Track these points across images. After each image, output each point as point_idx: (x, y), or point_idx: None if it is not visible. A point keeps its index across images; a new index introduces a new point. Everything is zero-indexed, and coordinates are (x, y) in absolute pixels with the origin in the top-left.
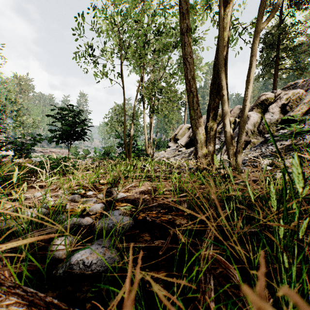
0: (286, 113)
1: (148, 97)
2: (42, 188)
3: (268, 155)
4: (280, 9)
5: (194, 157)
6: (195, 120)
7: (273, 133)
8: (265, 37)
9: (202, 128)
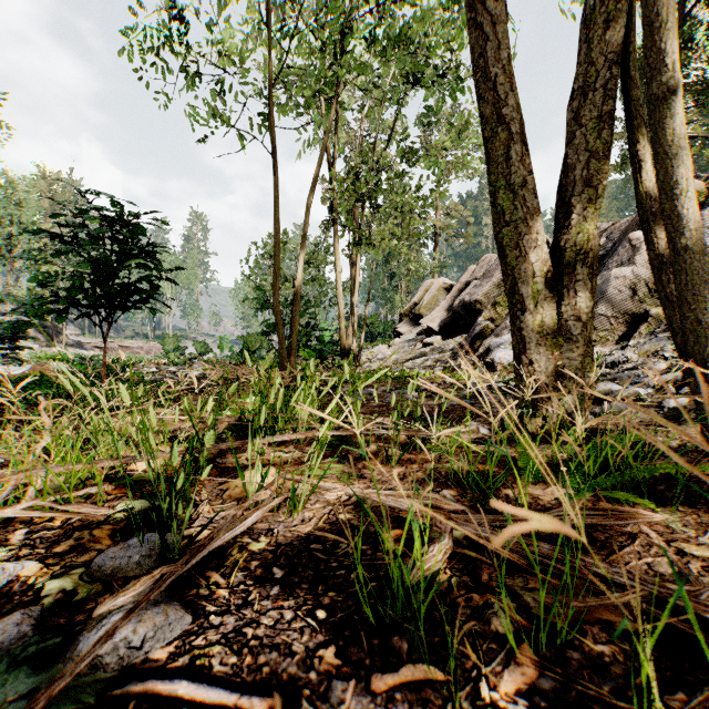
0: None
1: (346, 203)
2: None
3: None
4: None
5: (471, 360)
6: (516, 227)
7: None
8: (641, 57)
9: (543, 254)
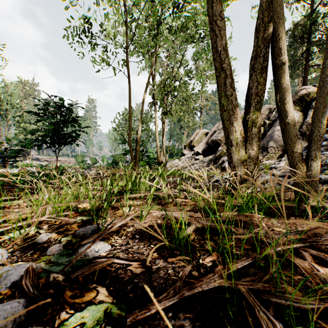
0: None
1: (160, 96)
2: None
3: None
4: None
5: (215, 166)
6: (228, 112)
7: None
8: (293, 29)
9: (239, 123)
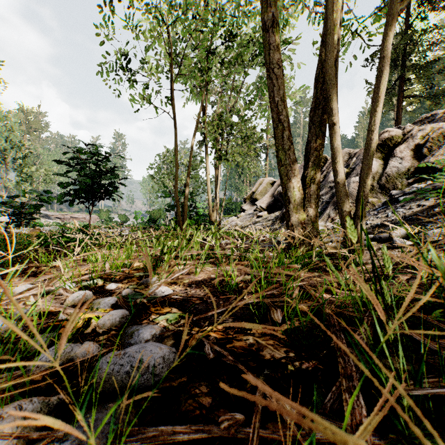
0: (423, 158)
1: (212, 136)
2: (34, 277)
3: (399, 222)
4: (406, 9)
5: (282, 225)
6: (286, 167)
7: (402, 189)
8: None
9: (298, 179)
